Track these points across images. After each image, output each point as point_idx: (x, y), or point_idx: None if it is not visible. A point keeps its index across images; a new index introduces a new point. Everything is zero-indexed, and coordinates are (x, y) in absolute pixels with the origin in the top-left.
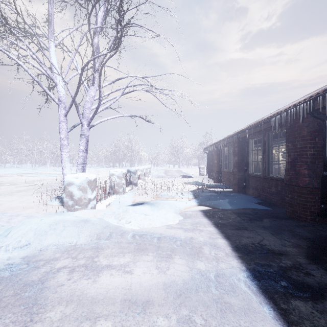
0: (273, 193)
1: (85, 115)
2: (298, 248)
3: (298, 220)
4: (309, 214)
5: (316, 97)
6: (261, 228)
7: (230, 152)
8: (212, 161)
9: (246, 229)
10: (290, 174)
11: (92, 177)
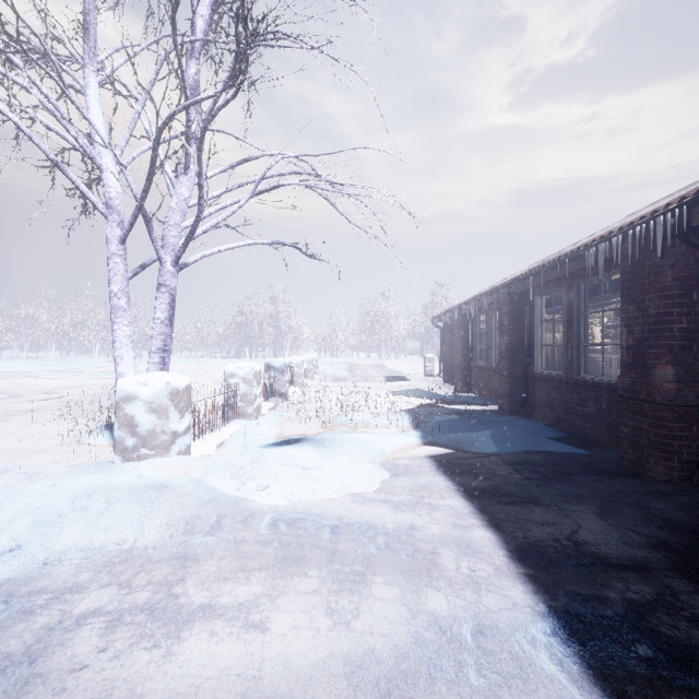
0: (590, 417)
1: (168, 240)
2: (663, 551)
3: (652, 479)
4: (677, 467)
5: (695, 198)
6: (570, 499)
7: (492, 324)
8: (451, 345)
9: (537, 503)
10: (633, 375)
11: (182, 381)
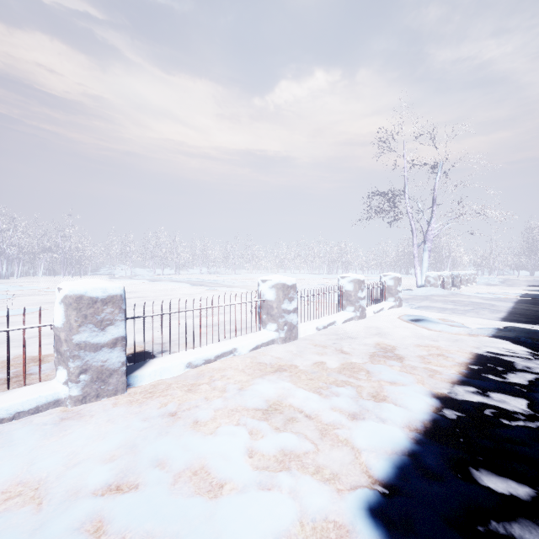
0: None
1: (427, 239)
2: None
3: None
4: None
5: None
6: None
7: None
8: None
9: None
10: None
11: (439, 274)
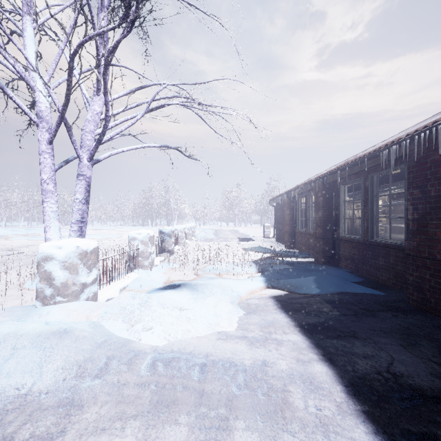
0: (381, 268)
1: (85, 142)
2: None
3: (433, 315)
4: None
5: None
6: (379, 332)
7: (310, 204)
8: (281, 218)
9: (355, 337)
10: (418, 239)
11: (90, 245)
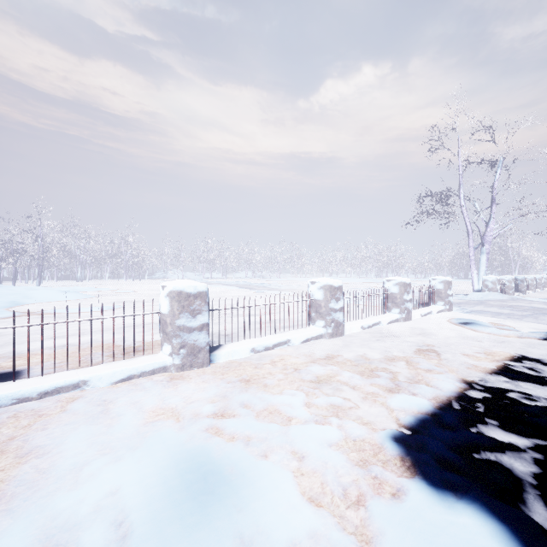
0: None
1: (485, 240)
2: None
3: None
4: None
5: None
6: None
7: None
8: None
9: None
10: None
11: (498, 277)
